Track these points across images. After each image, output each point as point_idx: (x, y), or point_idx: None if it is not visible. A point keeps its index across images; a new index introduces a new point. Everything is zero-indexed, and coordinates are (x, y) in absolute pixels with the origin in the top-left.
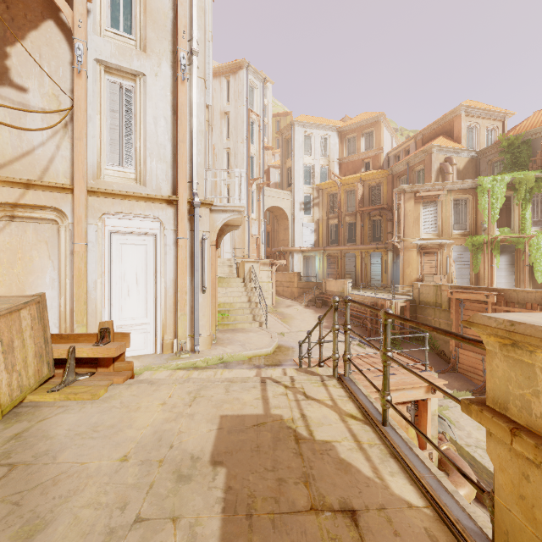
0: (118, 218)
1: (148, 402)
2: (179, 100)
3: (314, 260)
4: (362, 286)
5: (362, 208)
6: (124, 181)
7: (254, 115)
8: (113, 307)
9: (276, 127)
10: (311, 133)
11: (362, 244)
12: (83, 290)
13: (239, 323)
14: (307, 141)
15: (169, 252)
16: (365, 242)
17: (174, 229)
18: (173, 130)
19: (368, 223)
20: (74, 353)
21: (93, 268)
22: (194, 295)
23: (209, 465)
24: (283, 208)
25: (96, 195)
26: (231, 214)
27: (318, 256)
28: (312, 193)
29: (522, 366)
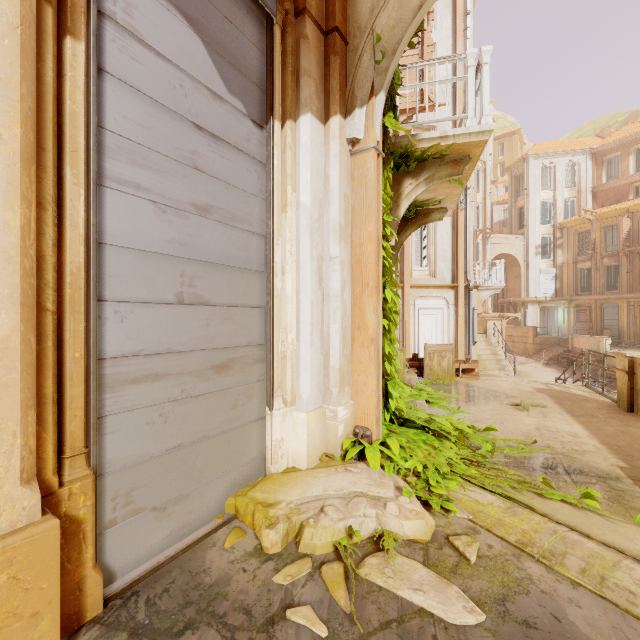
0: (422, 300)
1: (499, 383)
2: (459, 222)
3: (555, 312)
4: (628, 344)
5: (629, 248)
6: (423, 276)
7: (479, 162)
8: (419, 352)
9: (498, 151)
10: (551, 163)
11: (630, 291)
12: (409, 342)
13: (489, 370)
14: (546, 173)
15: (451, 319)
16: (634, 289)
17: (454, 304)
18: (452, 240)
19: (639, 265)
20: (461, 366)
21: (411, 329)
22: (469, 346)
23: (538, 392)
24: (513, 255)
25: (413, 288)
26: (492, 291)
27: (562, 307)
28: (553, 233)
29: (619, 359)
